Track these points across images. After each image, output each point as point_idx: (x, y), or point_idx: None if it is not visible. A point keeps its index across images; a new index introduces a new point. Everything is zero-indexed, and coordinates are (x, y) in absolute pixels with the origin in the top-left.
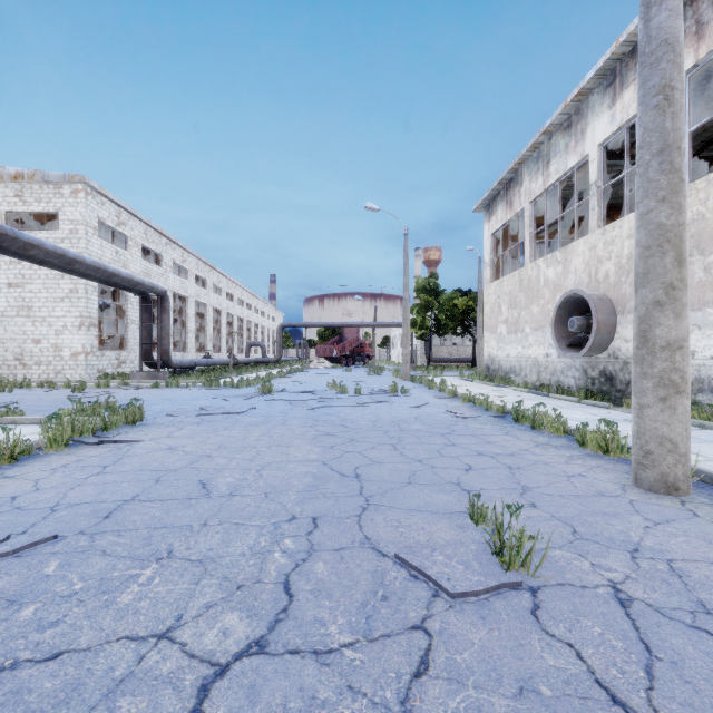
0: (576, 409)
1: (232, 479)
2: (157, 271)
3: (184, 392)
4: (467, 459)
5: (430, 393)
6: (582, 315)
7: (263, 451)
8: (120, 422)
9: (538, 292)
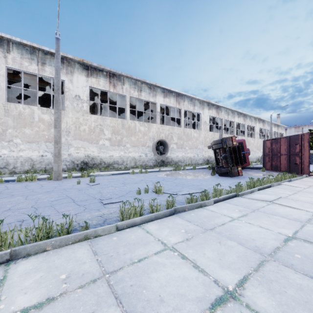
0: None
1: (52, 198)
2: None
3: None
4: (32, 187)
5: None
6: None
7: (3, 204)
8: None
9: None
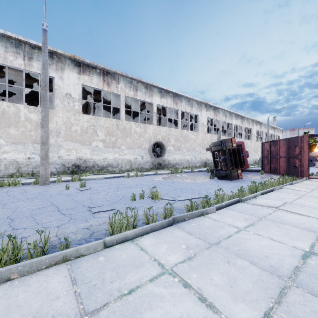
0: None
1: (34, 206)
2: None
3: None
4: (14, 192)
5: None
6: None
7: None
8: None
9: None
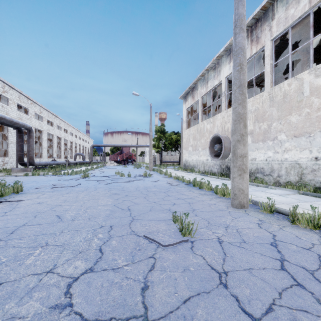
0: (217, 181)
1: (72, 214)
2: (26, 117)
3: (42, 177)
4: (173, 201)
5: (161, 176)
6: (219, 144)
7: (86, 202)
8: (10, 192)
9: (204, 134)
